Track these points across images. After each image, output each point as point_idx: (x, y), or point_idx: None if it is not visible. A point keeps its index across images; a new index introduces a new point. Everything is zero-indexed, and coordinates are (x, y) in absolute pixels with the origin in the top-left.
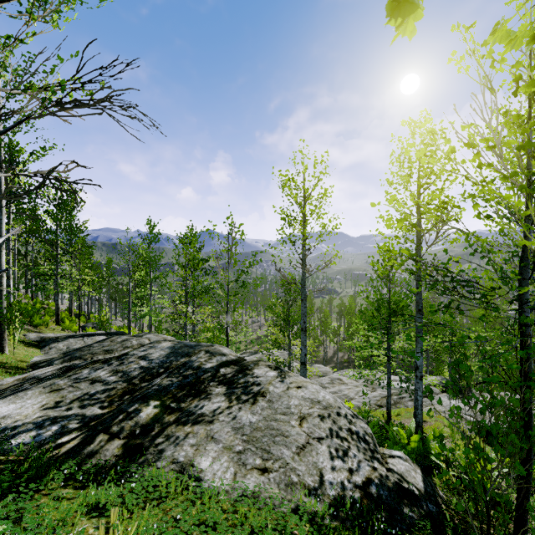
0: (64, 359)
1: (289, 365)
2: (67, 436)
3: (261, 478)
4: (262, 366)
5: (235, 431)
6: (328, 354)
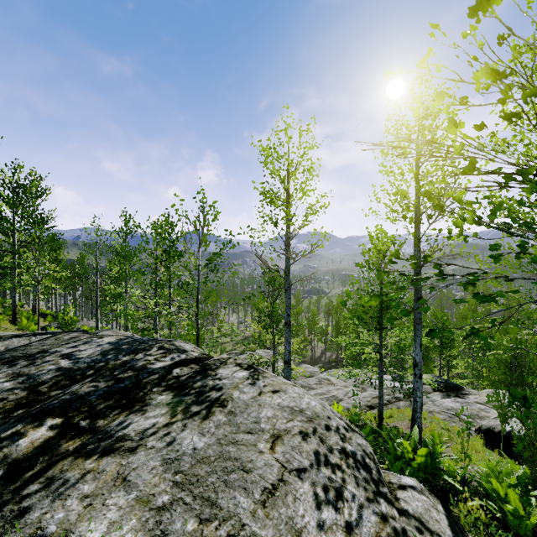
0: None
1: (273, 365)
2: None
3: None
4: (231, 365)
5: (165, 466)
6: (315, 354)
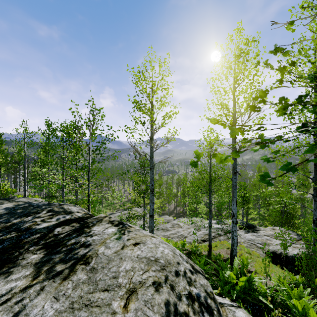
0: None
1: (144, 217)
2: None
3: None
4: (105, 222)
5: None
6: (171, 209)
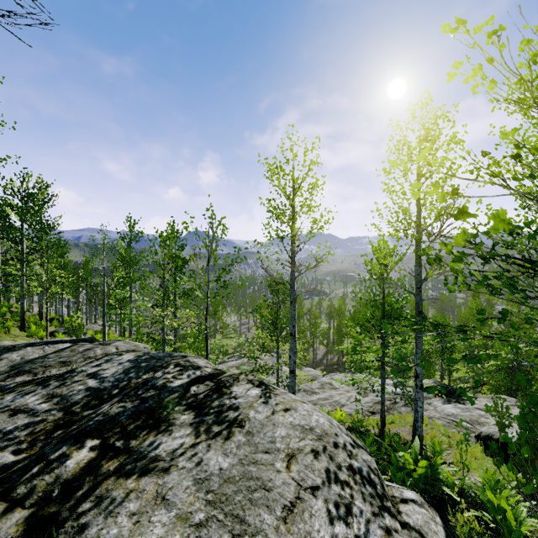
0: (10, 373)
1: (277, 372)
2: None
3: None
4: (243, 382)
5: (197, 486)
6: (317, 357)
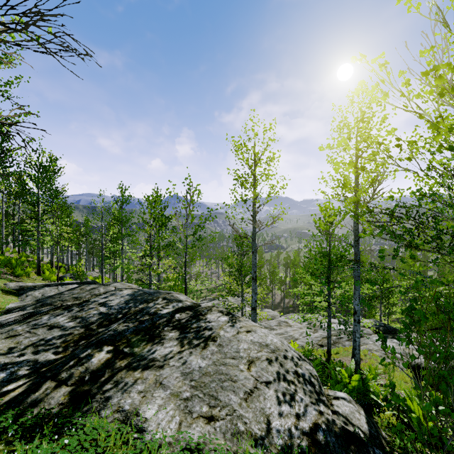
0: (36, 305)
1: (242, 310)
2: (14, 384)
3: (206, 427)
4: (215, 312)
5: (184, 377)
6: (276, 300)
